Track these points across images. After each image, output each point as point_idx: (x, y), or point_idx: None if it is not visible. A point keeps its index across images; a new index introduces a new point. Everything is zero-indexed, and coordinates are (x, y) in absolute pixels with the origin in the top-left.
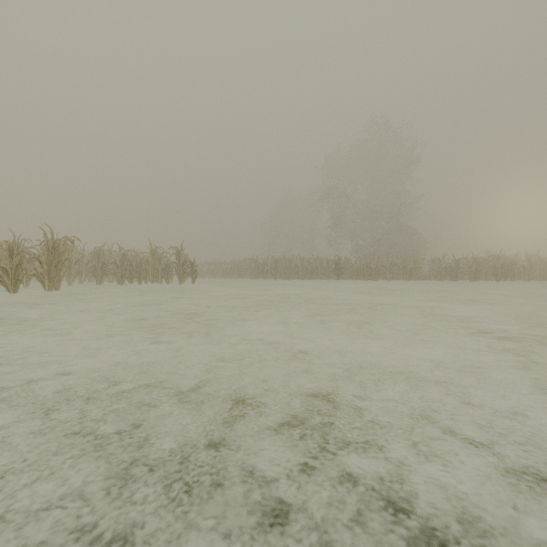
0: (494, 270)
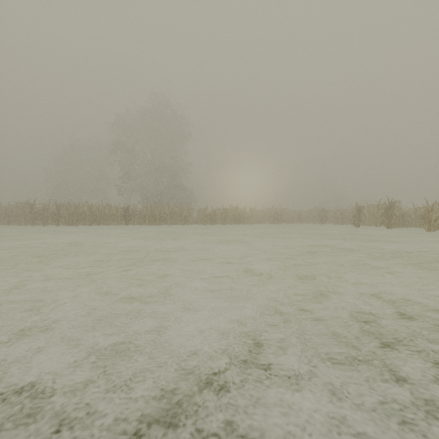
0: (234, 217)
